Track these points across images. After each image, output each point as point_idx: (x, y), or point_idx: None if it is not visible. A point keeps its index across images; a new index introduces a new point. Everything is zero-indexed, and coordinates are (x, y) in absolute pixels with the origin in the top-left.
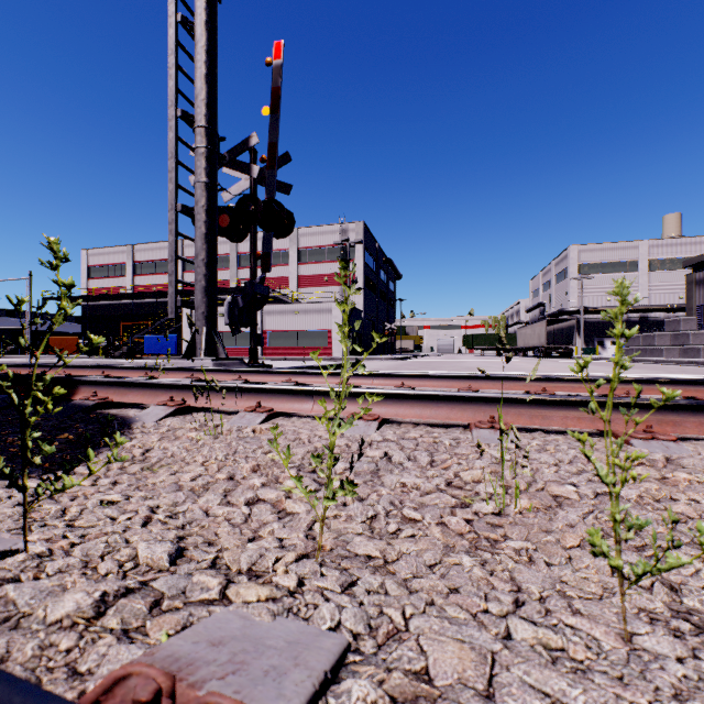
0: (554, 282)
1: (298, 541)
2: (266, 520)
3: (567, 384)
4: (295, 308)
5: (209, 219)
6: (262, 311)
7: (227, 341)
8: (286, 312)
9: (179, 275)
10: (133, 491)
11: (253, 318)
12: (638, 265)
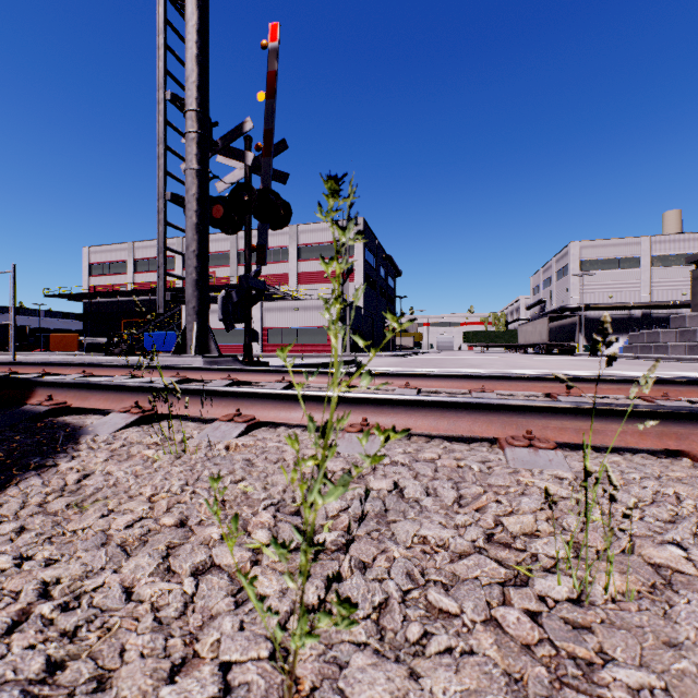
0: (555, 278)
1: (255, 676)
2: (216, 610)
3: (593, 385)
4: (294, 305)
5: (200, 208)
6: (261, 308)
7: (226, 338)
8: (286, 309)
9: (180, 272)
10: (41, 544)
11: (248, 313)
12: (640, 261)
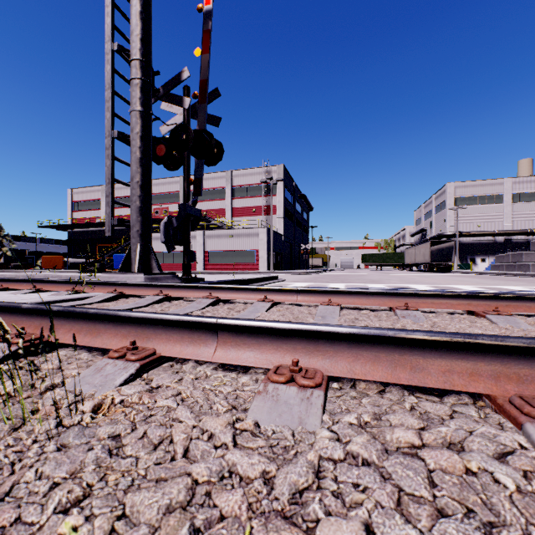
0: (434, 212)
1: None
2: None
3: (521, 303)
4: (229, 233)
5: (143, 145)
6: (204, 235)
7: (176, 259)
8: (222, 236)
9: None
10: None
11: (186, 237)
12: (503, 198)
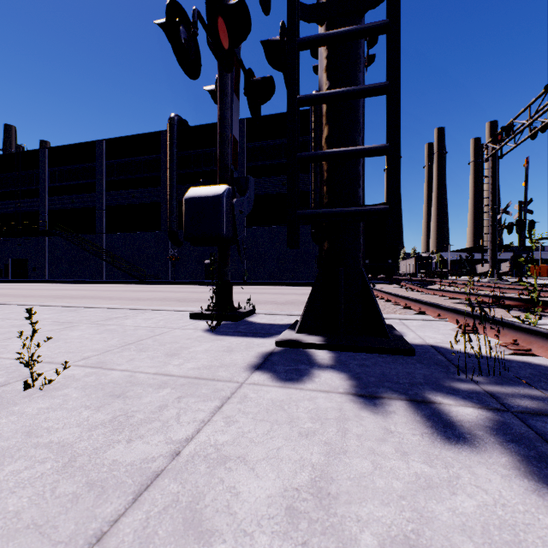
0: None
1: None
2: None
3: (521, 286)
4: None
5: (491, 236)
6: None
7: None
8: None
9: None
10: None
11: (519, 264)
12: None
